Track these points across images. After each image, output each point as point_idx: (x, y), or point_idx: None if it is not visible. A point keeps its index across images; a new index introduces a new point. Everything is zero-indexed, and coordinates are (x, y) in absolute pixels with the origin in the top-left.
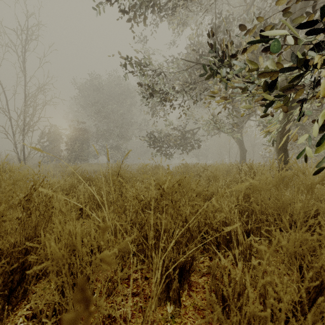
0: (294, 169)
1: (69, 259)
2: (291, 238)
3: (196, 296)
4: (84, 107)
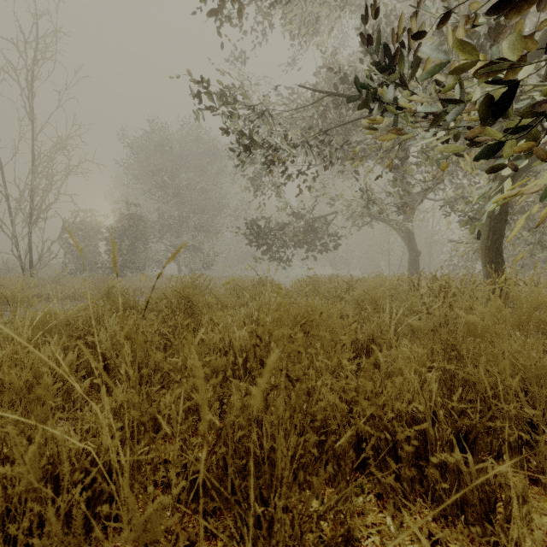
0: None
1: None
2: None
3: None
4: (138, 179)
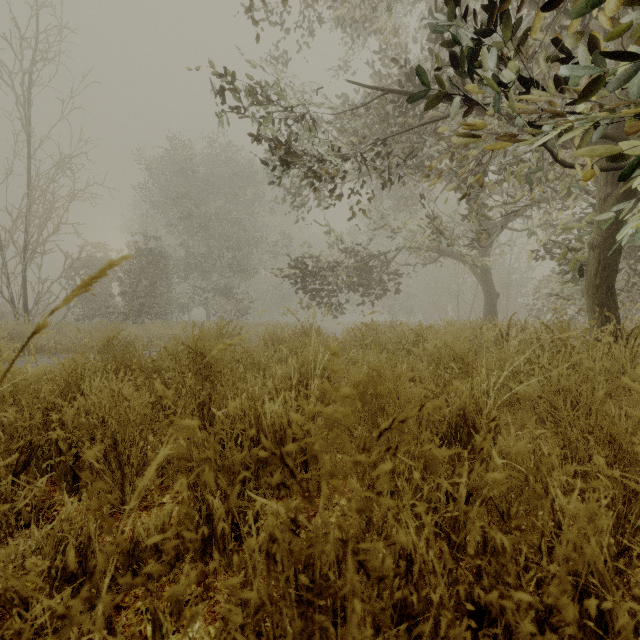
0: None
1: None
2: None
3: None
4: (159, 207)
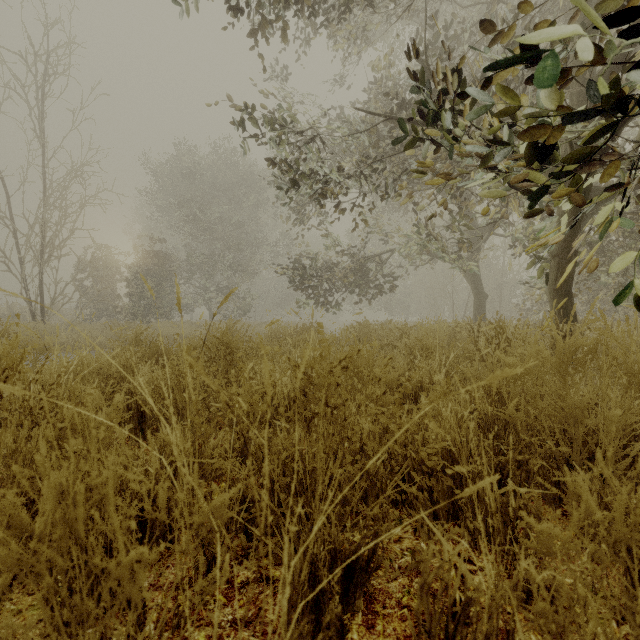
0: (600, 332)
1: (61, 558)
2: (618, 503)
3: (383, 628)
4: (163, 210)
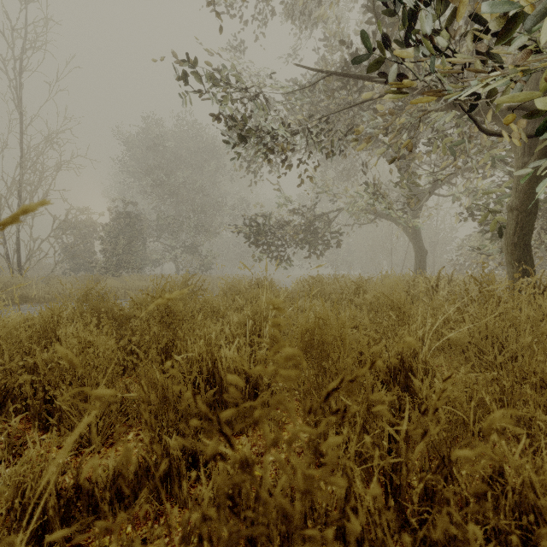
0: None
1: None
2: None
3: None
4: (135, 176)
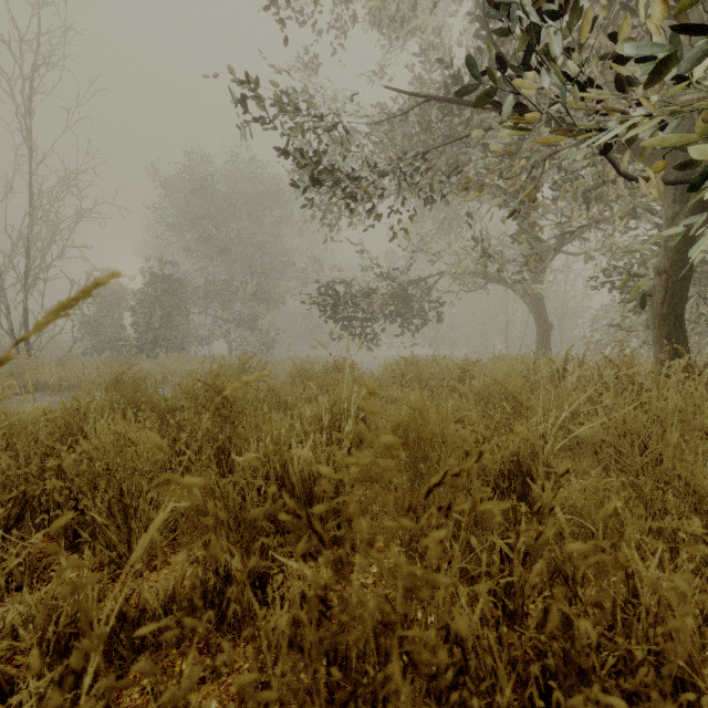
0: None
1: None
2: None
3: None
4: (175, 229)
